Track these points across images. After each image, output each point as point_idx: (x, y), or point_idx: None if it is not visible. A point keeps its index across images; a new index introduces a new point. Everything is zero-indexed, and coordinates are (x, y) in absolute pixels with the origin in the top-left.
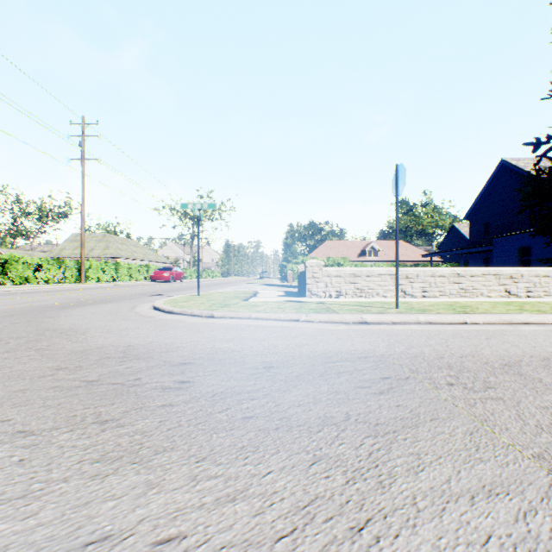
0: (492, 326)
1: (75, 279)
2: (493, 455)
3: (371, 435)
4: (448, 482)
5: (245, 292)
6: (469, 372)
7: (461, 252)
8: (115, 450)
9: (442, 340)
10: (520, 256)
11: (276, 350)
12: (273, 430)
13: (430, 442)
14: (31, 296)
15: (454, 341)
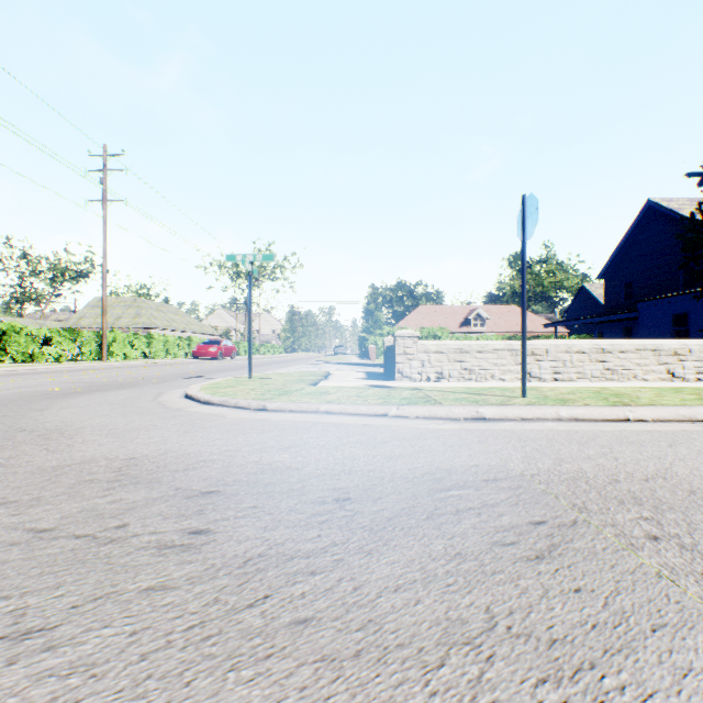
0: (668, 424)
1: (95, 356)
2: None
3: (548, 678)
4: None
5: (313, 374)
6: (673, 510)
7: (596, 320)
8: None
9: (604, 448)
10: (674, 326)
11: (355, 466)
12: (350, 661)
13: (677, 699)
14: (29, 378)
15: (624, 451)
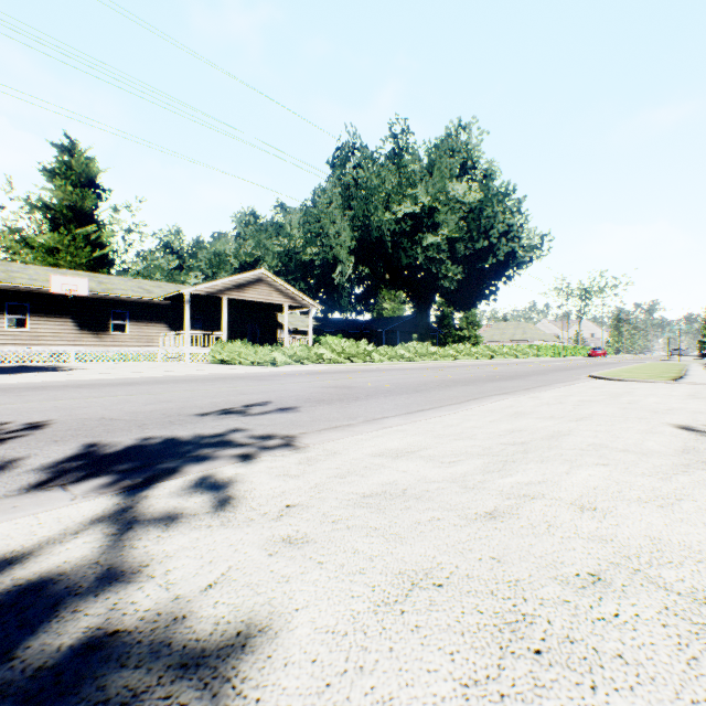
0: None
1: (556, 355)
2: None
3: None
4: None
5: None
6: None
7: None
8: None
9: None
10: None
11: None
12: None
13: None
14: None
15: None
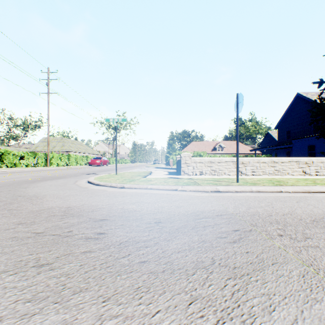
0: (298, 194)
1: (44, 164)
2: (324, 296)
3: (231, 278)
4: (296, 322)
5: (144, 172)
6: (291, 226)
7: (273, 148)
8: (44, 291)
9: (269, 203)
10: (309, 150)
11: (163, 210)
12: (161, 273)
13: (275, 283)
14: (16, 174)
15: (277, 204)
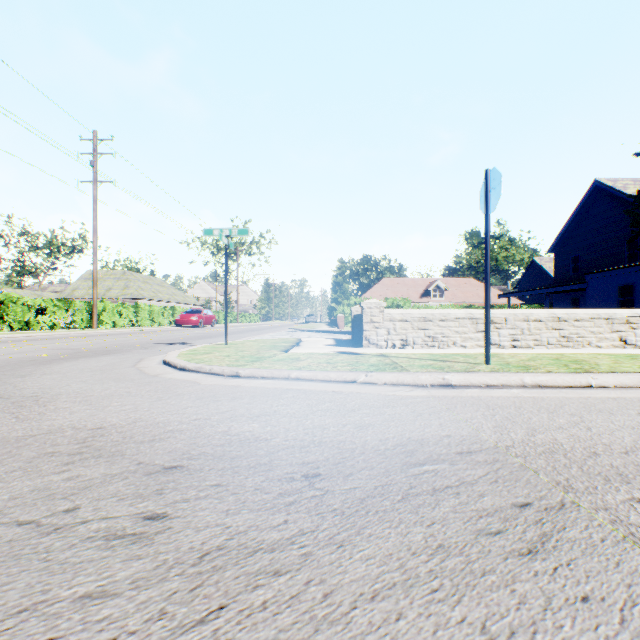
0: (631, 391)
1: (86, 324)
2: None
3: None
4: None
5: (285, 341)
6: None
7: (547, 291)
8: None
9: (574, 416)
10: (620, 296)
11: (324, 437)
12: None
13: None
14: (22, 345)
15: (595, 420)
